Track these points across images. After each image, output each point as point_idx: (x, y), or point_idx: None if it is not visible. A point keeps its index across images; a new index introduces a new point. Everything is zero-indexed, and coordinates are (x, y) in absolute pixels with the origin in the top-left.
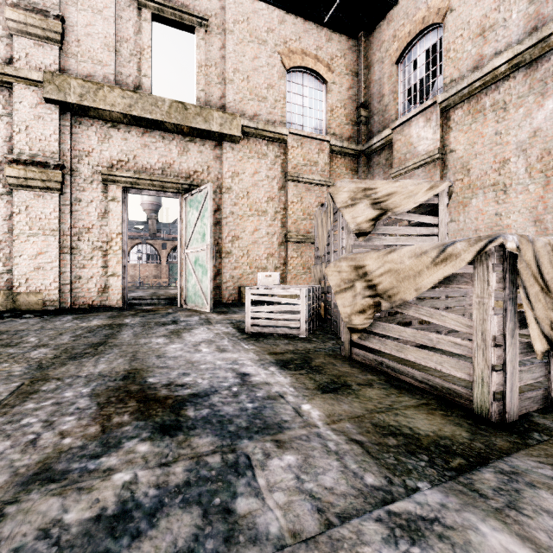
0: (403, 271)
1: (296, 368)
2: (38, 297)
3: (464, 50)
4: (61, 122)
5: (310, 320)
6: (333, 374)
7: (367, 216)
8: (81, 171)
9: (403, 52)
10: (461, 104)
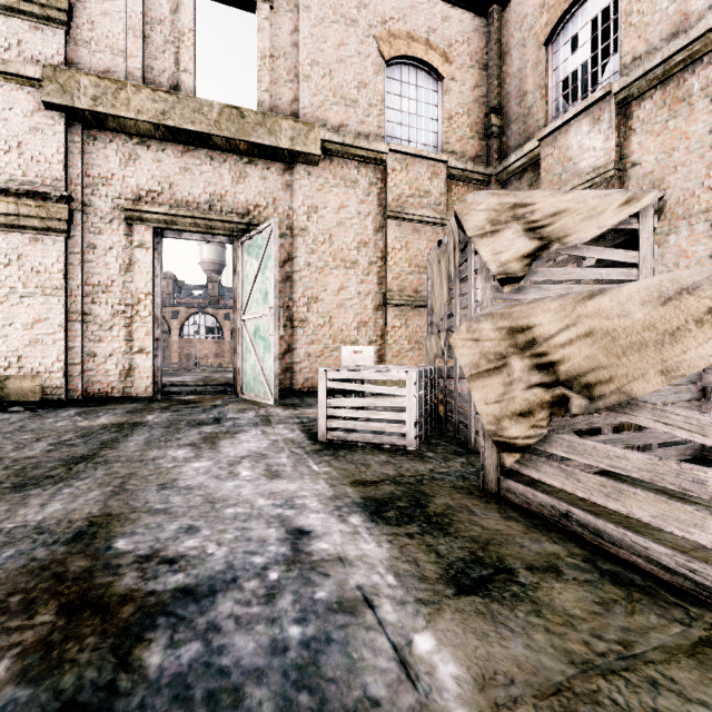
0: (628, 333)
1: (400, 519)
2: (35, 383)
3: (655, 10)
4: (68, 136)
5: (422, 422)
6: (473, 537)
7: (518, 250)
8: (96, 206)
9: (555, 26)
10: (651, 93)
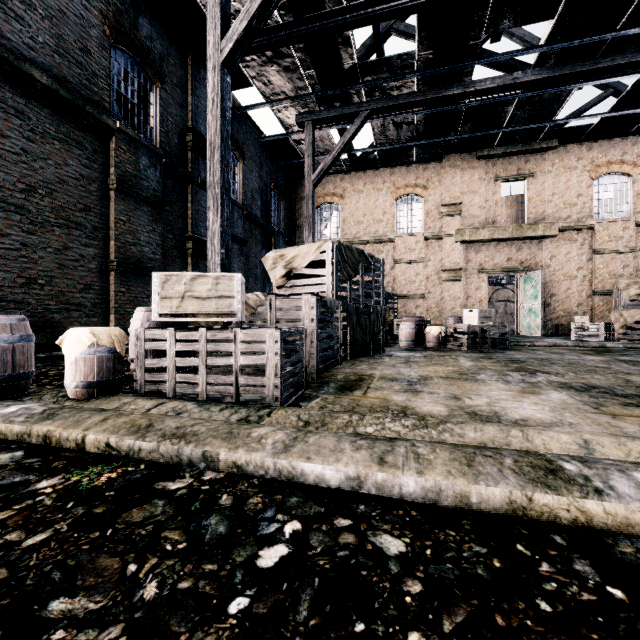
0: (631, 316)
1: None
2: None
3: None
4: (460, 249)
5: (605, 336)
6: None
7: (635, 293)
8: (467, 269)
9: None
10: None
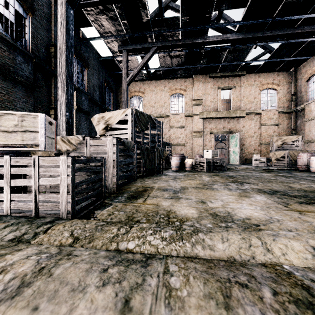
0: (279, 154)
1: None
2: None
3: None
4: (201, 121)
5: (267, 164)
6: None
7: (280, 143)
8: (205, 132)
9: (308, 78)
10: None
